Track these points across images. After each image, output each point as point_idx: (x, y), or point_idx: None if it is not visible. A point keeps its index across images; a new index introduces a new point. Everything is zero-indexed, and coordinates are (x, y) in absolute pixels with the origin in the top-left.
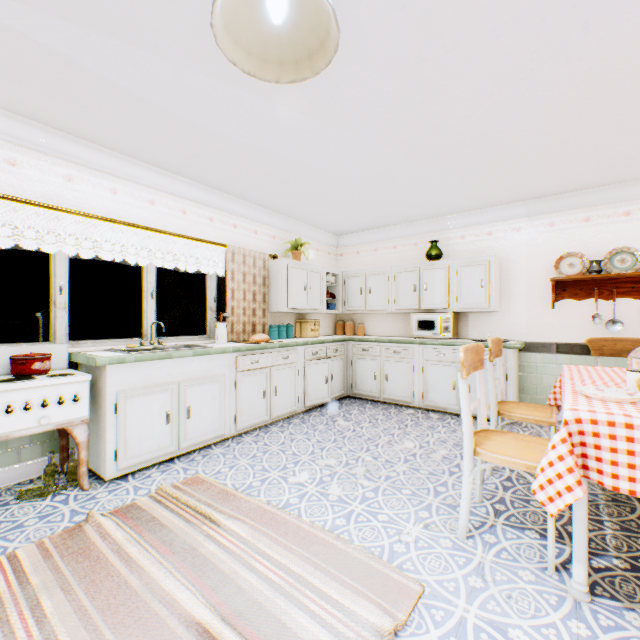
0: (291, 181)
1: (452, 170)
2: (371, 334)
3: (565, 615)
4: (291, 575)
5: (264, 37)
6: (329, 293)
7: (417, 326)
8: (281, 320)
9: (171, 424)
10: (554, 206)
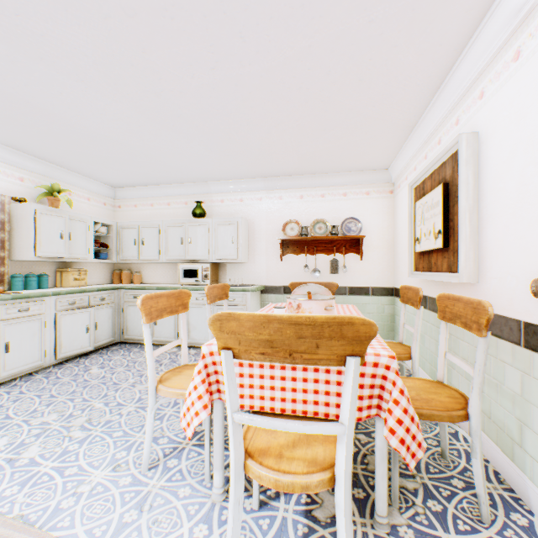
0: (21, 118)
1: (194, 140)
2: (148, 282)
3: (197, 522)
4: None
5: None
6: (100, 242)
7: (184, 274)
8: (34, 269)
9: None
10: (282, 184)
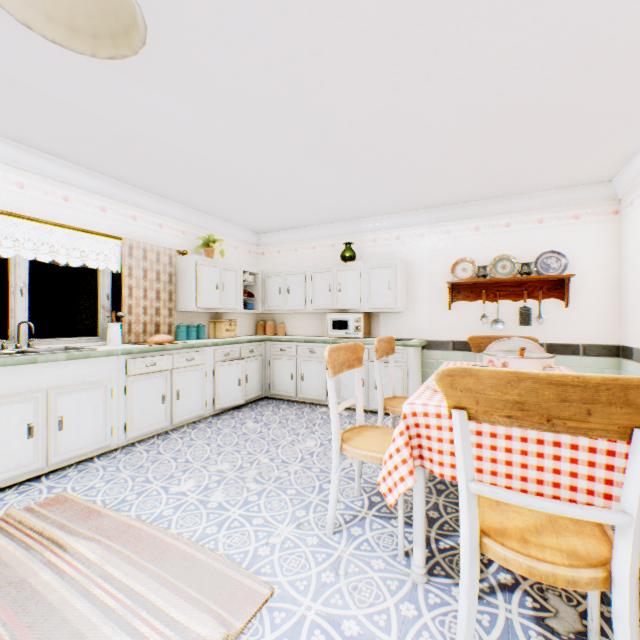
0: (192, 173)
1: (353, 174)
2: (292, 334)
3: (400, 599)
4: (131, 596)
5: (67, 2)
6: (247, 292)
7: (332, 326)
8: (193, 320)
9: (36, 438)
10: (451, 215)
